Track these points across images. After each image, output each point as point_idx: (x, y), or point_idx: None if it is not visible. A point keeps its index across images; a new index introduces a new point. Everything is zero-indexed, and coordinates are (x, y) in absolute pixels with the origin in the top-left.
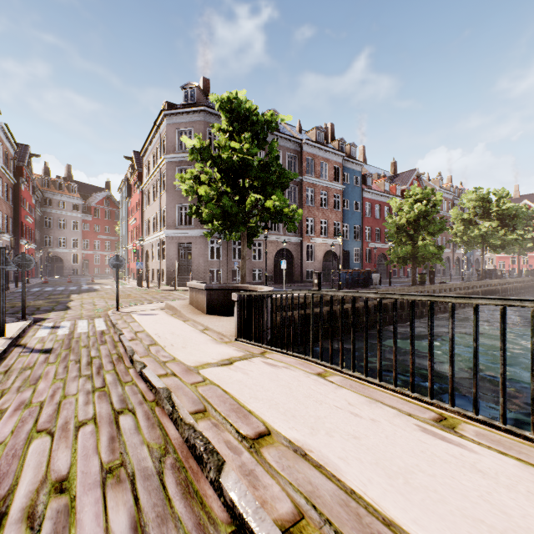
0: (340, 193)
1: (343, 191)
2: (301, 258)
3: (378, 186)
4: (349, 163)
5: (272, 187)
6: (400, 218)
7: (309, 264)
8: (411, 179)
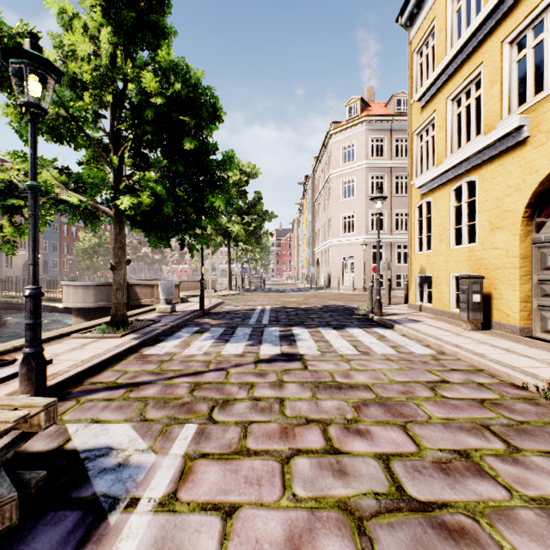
0: None
1: None
2: (1, 266)
3: None
4: None
5: None
6: (85, 244)
7: (10, 271)
8: None
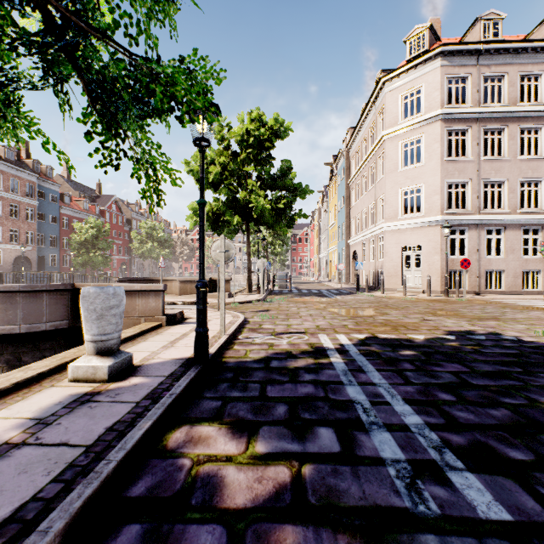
0: (34, 207)
1: (38, 205)
2: None
3: (78, 204)
4: (45, 183)
5: None
6: (81, 237)
7: None
8: (110, 203)
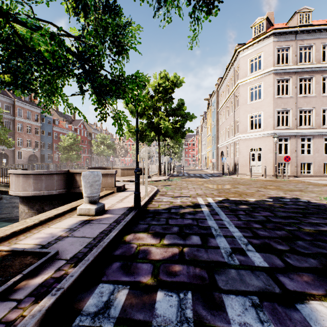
0: (39, 127)
1: (41, 126)
2: (14, 157)
3: (63, 125)
4: (45, 113)
5: (0, 134)
6: (65, 143)
7: (20, 161)
8: (80, 124)
